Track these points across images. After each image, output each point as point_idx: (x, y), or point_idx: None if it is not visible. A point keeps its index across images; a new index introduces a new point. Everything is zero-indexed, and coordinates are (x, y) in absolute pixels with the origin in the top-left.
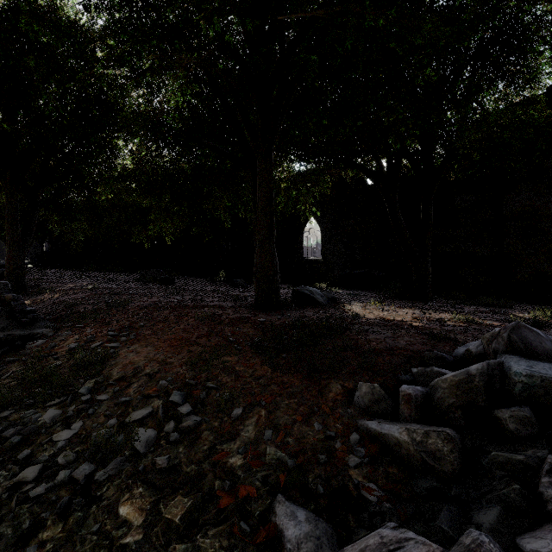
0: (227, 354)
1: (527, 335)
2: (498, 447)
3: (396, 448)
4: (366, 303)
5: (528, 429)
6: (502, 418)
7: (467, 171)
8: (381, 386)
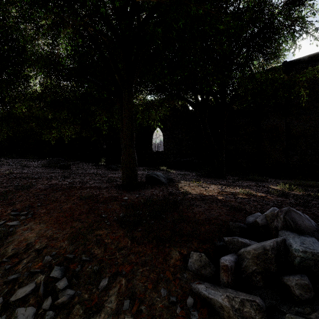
0: (99, 229)
1: (295, 217)
2: (289, 308)
3: (220, 310)
4: (190, 181)
5: (308, 293)
6: (290, 286)
7: (243, 104)
8: (205, 251)
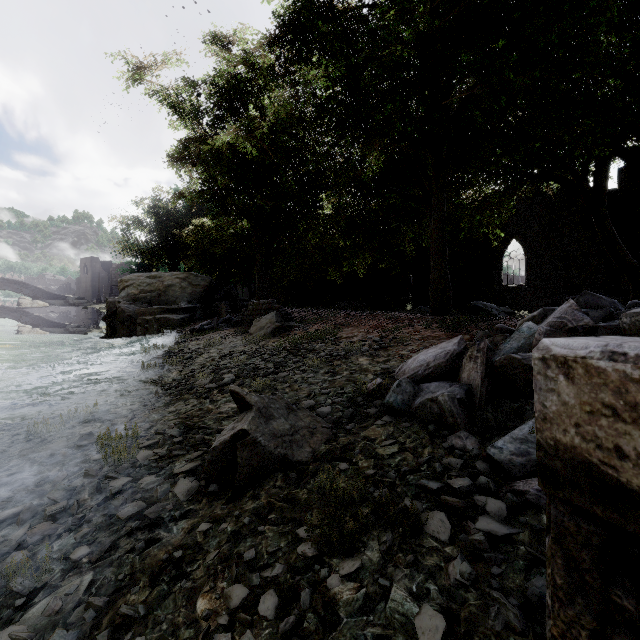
0: (404, 329)
1: (588, 298)
2: None
3: None
4: None
5: None
6: None
7: None
8: None
